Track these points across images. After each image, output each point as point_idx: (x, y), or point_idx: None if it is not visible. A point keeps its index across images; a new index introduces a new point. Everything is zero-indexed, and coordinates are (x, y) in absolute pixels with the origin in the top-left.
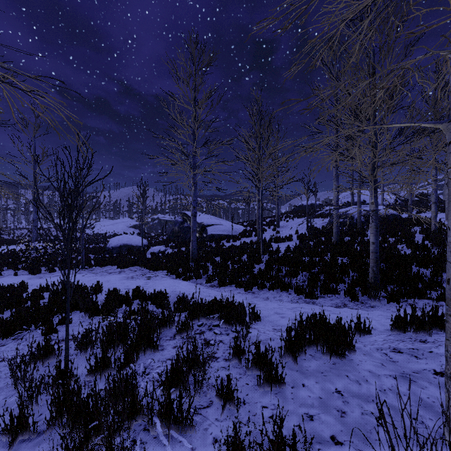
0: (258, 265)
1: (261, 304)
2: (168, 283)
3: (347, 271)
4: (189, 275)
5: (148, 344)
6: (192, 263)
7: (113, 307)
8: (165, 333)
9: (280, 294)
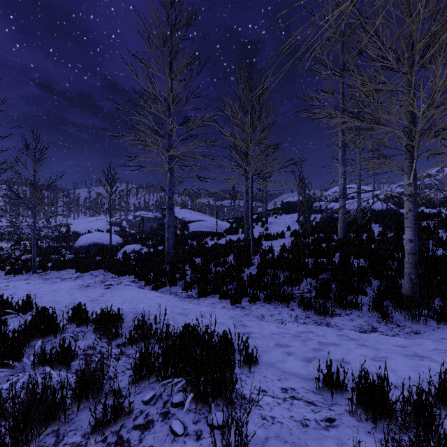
0: (247, 268)
1: (255, 328)
2: (129, 295)
3: (368, 278)
4: (162, 281)
5: None
6: (167, 266)
7: (17, 347)
8: (78, 419)
9: (280, 311)
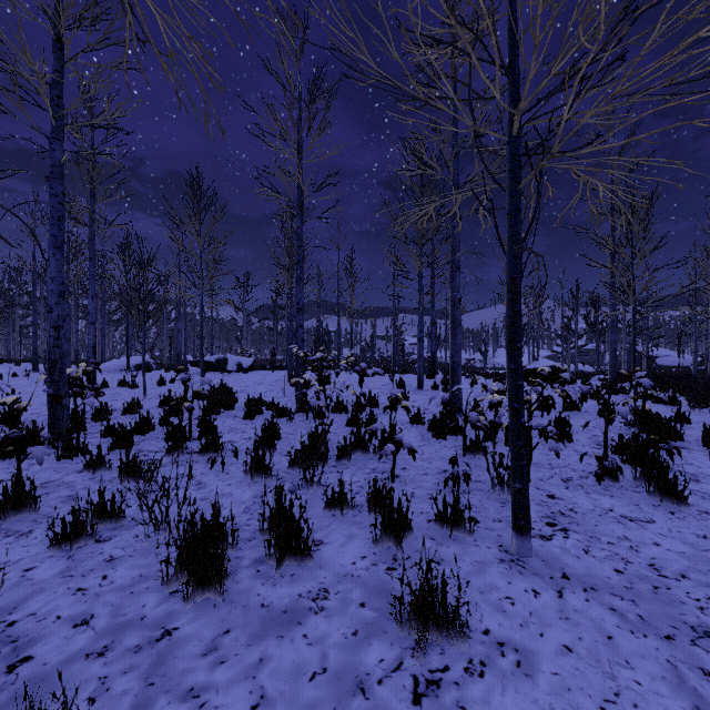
0: None
1: None
2: None
3: None
4: None
5: None
6: None
7: None
8: None
9: None
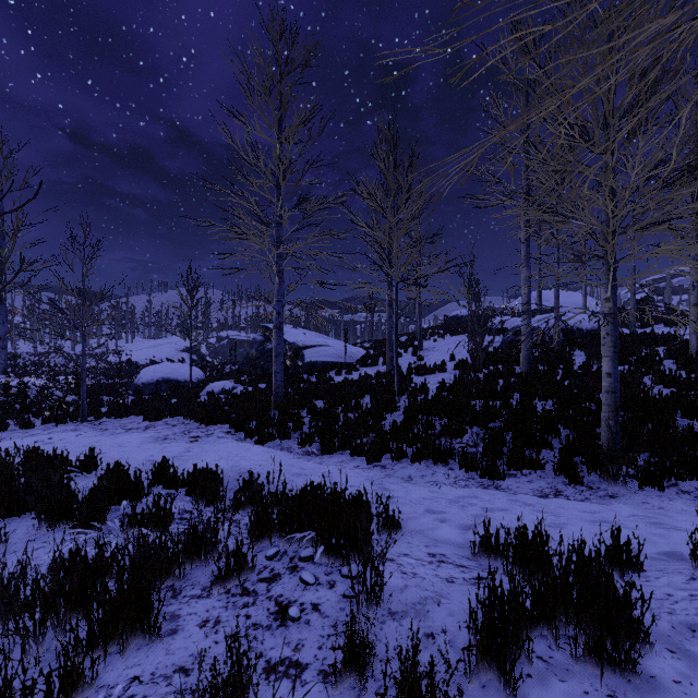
0: (390, 414)
1: (400, 492)
2: (226, 450)
3: (555, 427)
4: (269, 432)
5: (137, 620)
6: (274, 412)
7: (99, 507)
8: (193, 576)
9: (434, 471)
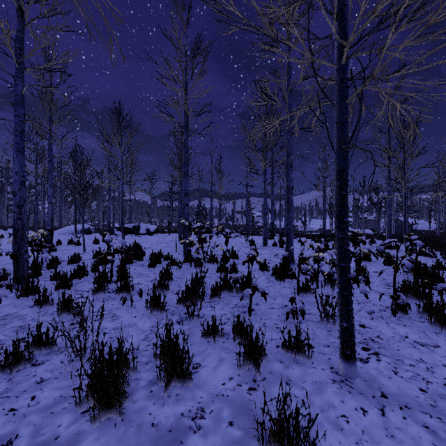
0: None
1: None
2: None
3: None
4: None
5: None
6: None
7: None
8: None
9: None
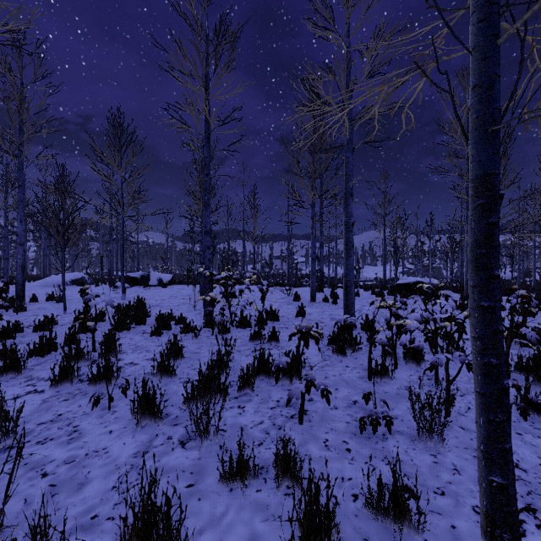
0: None
1: None
2: None
3: None
4: None
5: None
6: None
7: None
8: None
9: None
